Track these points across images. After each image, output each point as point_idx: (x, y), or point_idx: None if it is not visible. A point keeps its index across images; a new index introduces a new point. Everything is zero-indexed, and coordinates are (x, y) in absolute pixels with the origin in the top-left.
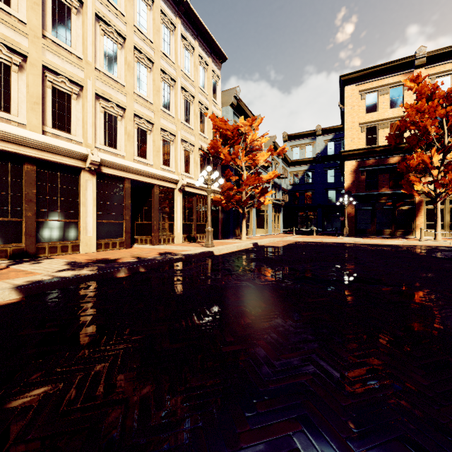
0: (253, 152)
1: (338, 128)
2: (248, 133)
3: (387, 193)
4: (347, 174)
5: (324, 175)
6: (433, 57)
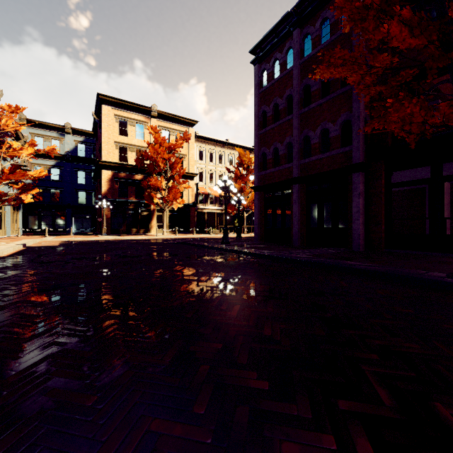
0: (2, 137)
1: (89, 133)
2: (2, 117)
3: (134, 202)
4: (104, 181)
5: (74, 175)
6: (161, 115)
